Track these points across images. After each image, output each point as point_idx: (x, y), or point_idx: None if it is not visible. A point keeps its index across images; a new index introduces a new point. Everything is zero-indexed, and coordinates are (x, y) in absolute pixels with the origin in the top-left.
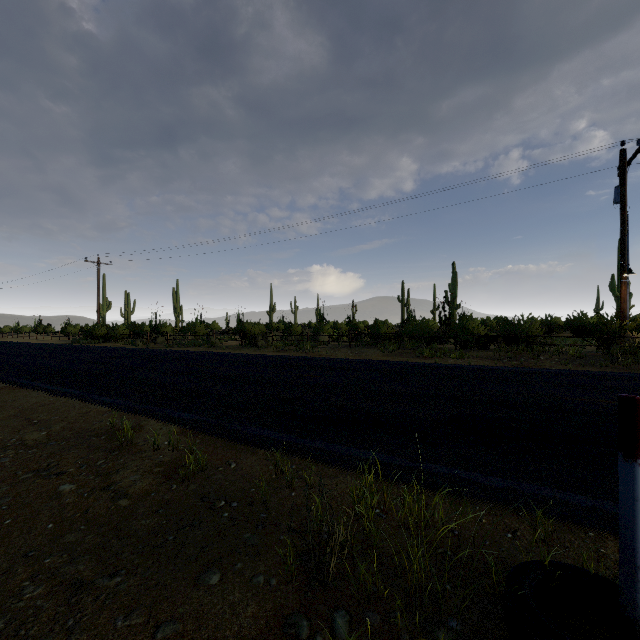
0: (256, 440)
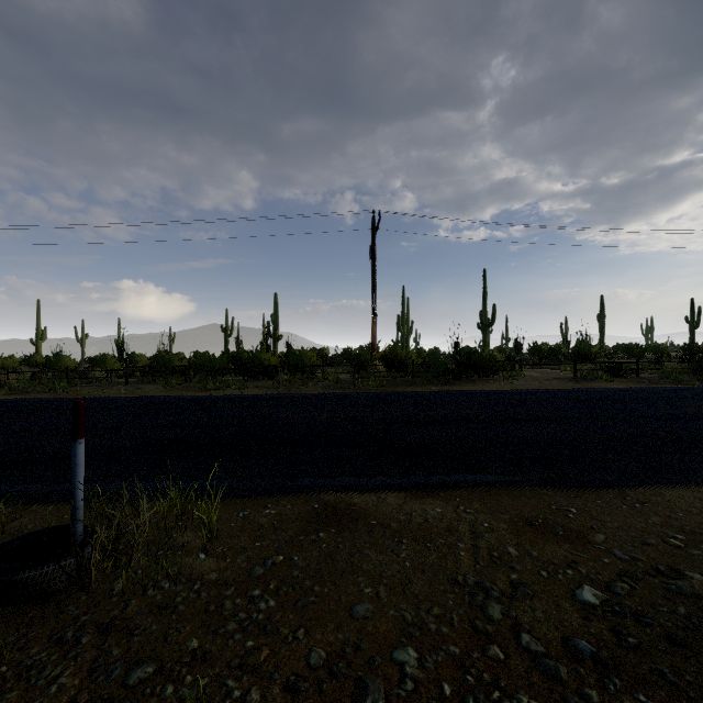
0: None
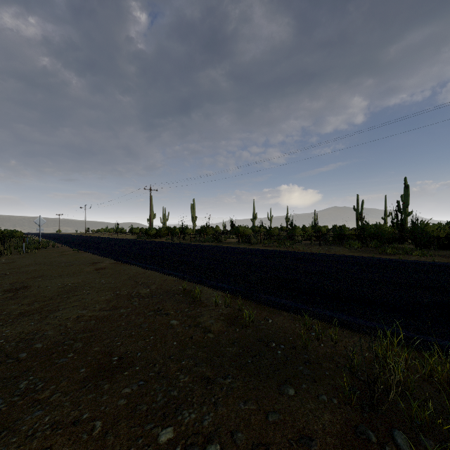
0: (280, 306)
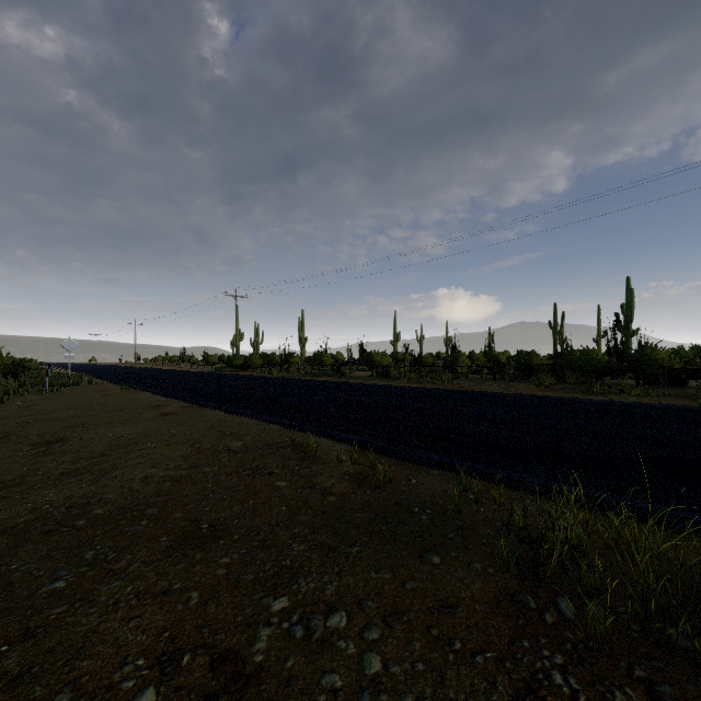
0: (428, 462)
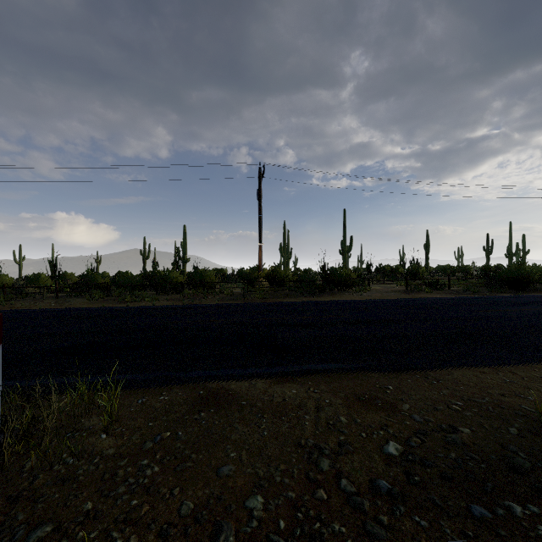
0: None
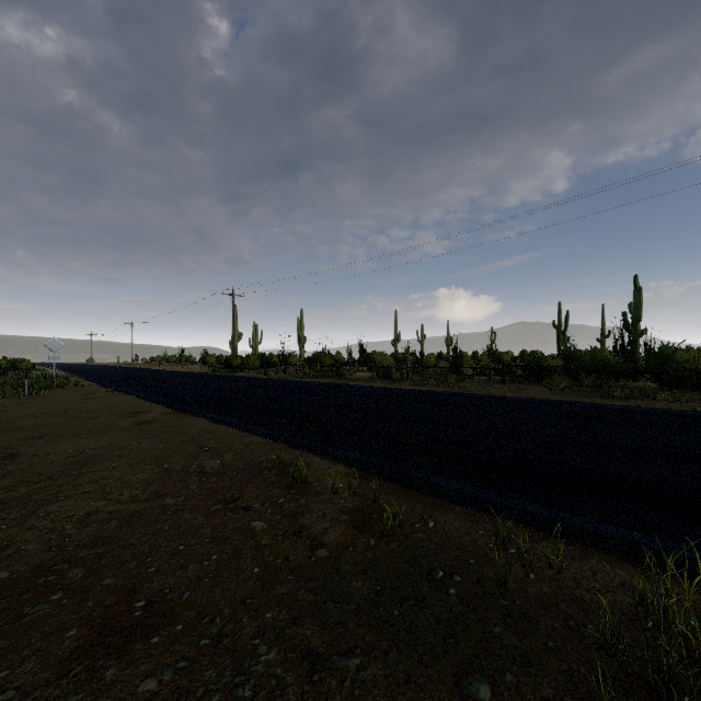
0: (447, 493)
